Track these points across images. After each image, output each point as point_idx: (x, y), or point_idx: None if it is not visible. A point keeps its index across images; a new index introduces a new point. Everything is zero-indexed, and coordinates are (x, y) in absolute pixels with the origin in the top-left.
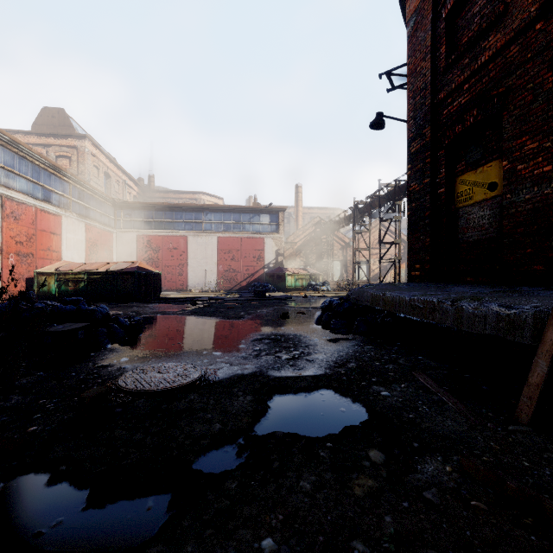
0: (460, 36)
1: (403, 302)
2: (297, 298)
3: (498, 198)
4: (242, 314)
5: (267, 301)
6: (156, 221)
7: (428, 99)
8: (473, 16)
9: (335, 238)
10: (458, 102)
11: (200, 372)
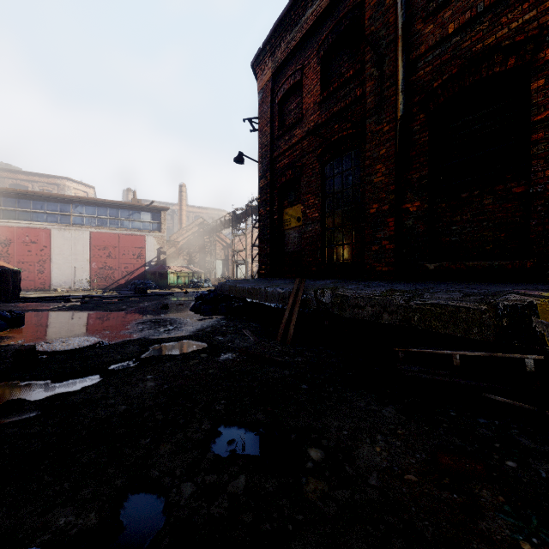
0: (286, 119)
1: (245, 290)
2: (179, 294)
3: (301, 227)
4: (124, 308)
5: (148, 297)
6: (6, 209)
7: (269, 154)
8: (291, 110)
9: (218, 239)
10: (283, 162)
11: (98, 340)
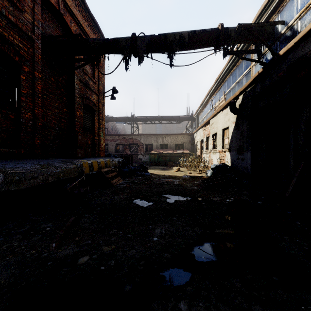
0: None
1: None
2: None
3: None
4: None
5: None
6: None
7: None
8: None
9: None
10: None
11: None
